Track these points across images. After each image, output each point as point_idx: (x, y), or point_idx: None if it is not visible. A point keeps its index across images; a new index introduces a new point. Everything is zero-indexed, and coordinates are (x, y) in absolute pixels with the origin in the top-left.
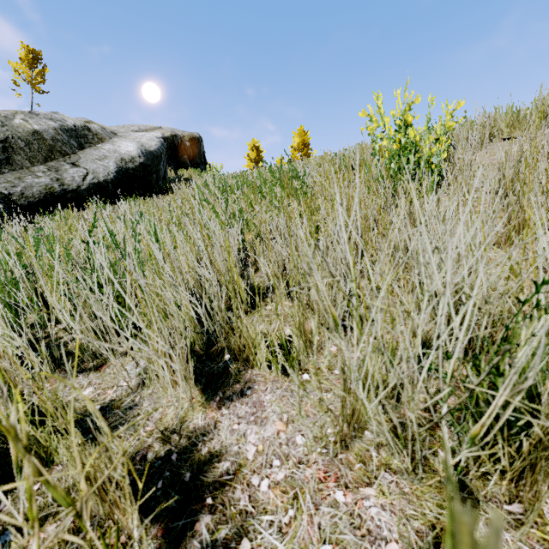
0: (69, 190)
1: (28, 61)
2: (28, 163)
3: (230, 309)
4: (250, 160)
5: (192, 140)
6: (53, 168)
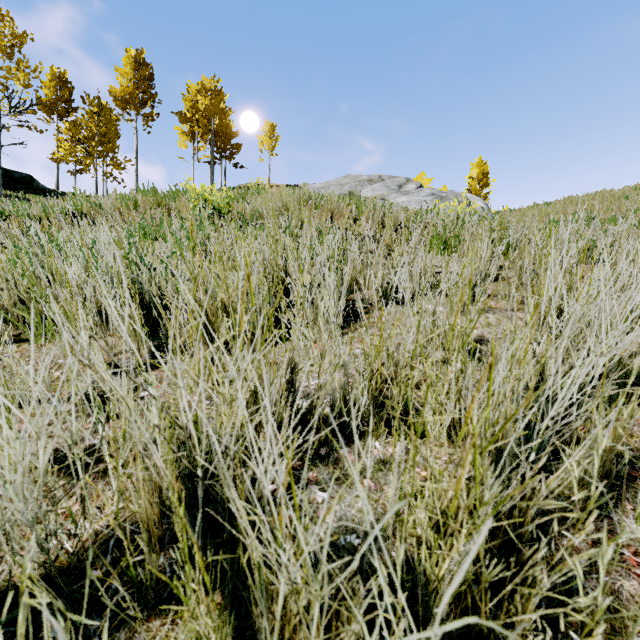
0: None
1: (270, 133)
2: None
3: None
4: None
5: None
6: None
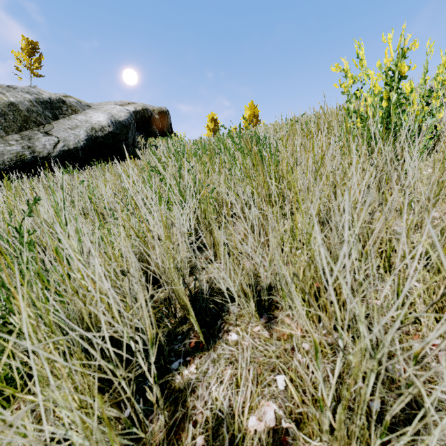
0: (39, 157)
1: (28, 50)
2: (3, 132)
3: (175, 334)
4: (209, 130)
5: (161, 113)
6: (26, 137)
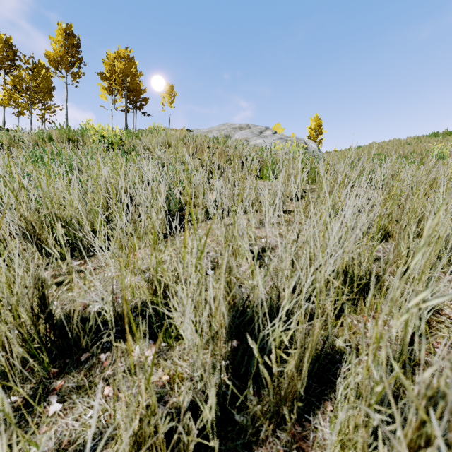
0: None
1: (169, 91)
2: None
3: None
4: None
5: None
6: None
